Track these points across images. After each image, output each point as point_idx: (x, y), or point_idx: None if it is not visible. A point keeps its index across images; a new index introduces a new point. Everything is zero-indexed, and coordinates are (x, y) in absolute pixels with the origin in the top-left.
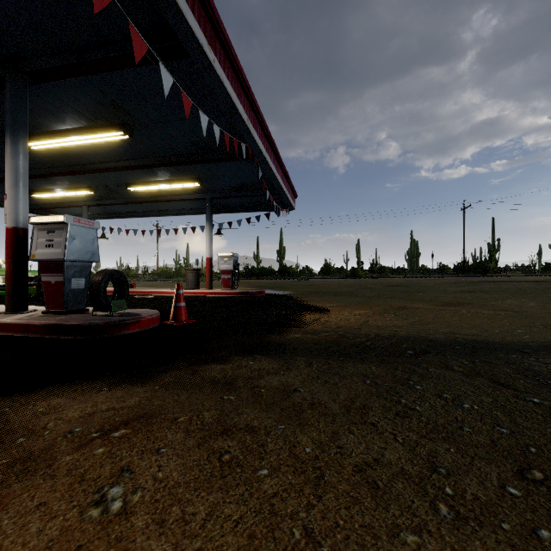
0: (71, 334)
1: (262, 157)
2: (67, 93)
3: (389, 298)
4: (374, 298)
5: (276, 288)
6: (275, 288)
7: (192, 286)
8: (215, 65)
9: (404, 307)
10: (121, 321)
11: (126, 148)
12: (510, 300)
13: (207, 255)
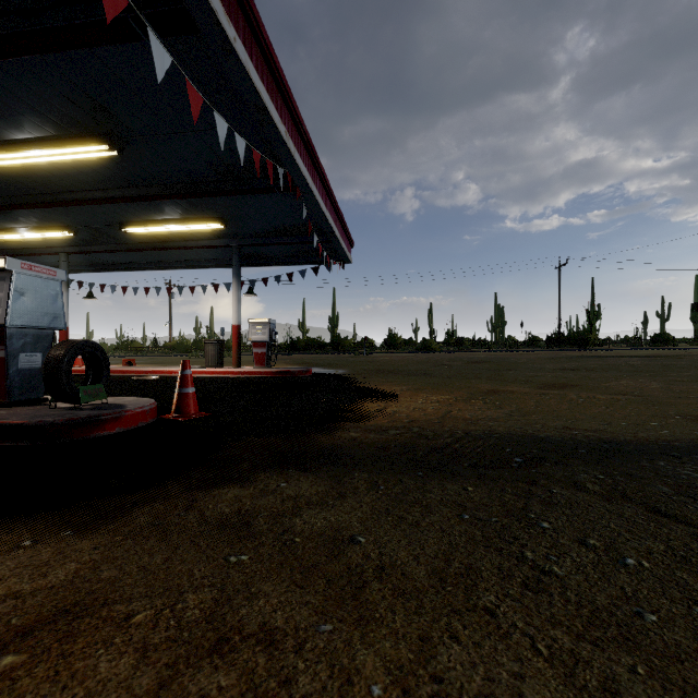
0: (10, 439)
1: (306, 189)
2: (19, 82)
3: (473, 378)
4: (454, 378)
5: (327, 366)
6: (326, 366)
7: (213, 363)
8: (237, 47)
9: (495, 391)
10: (92, 417)
11: (116, 171)
12: (625, 381)
13: (234, 321)
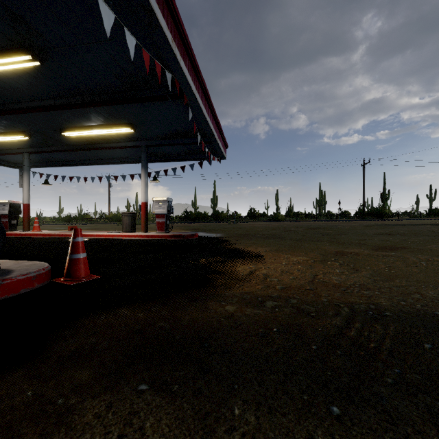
0: None
1: (191, 96)
2: None
3: (317, 241)
4: (302, 241)
5: (209, 231)
6: (208, 231)
7: (128, 229)
8: None
9: (341, 253)
10: None
11: (46, 83)
12: None
13: (143, 199)
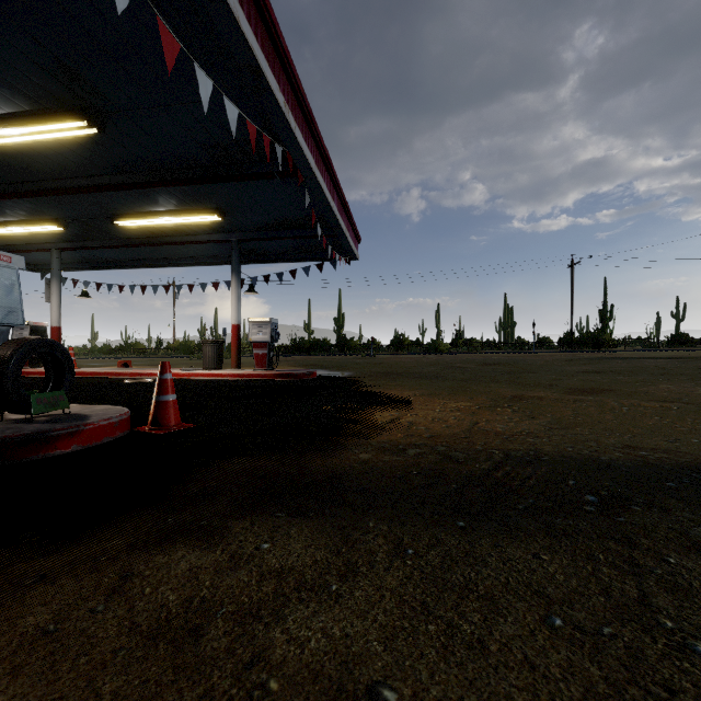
0: None
1: (309, 174)
2: None
3: (491, 382)
4: (470, 382)
5: (332, 368)
6: (331, 368)
7: (211, 365)
8: None
9: (520, 397)
10: (39, 433)
11: (101, 154)
12: (664, 385)
13: (234, 321)
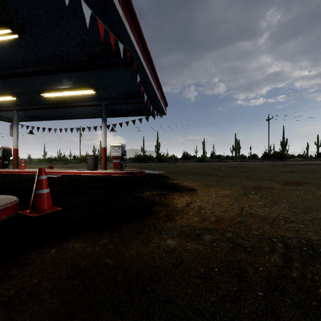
0: None
1: (139, 63)
2: None
3: (237, 177)
4: (225, 177)
5: (153, 169)
6: (153, 169)
7: (91, 168)
8: None
9: (258, 187)
10: None
11: (26, 53)
12: None
13: (103, 145)
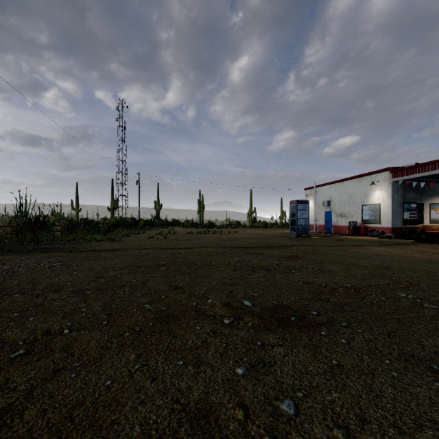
0: None
1: None
2: None
3: None
4: None
5: None
6: None
7: None
8: None
9: None
10: None
11: None
12: None
13: None
